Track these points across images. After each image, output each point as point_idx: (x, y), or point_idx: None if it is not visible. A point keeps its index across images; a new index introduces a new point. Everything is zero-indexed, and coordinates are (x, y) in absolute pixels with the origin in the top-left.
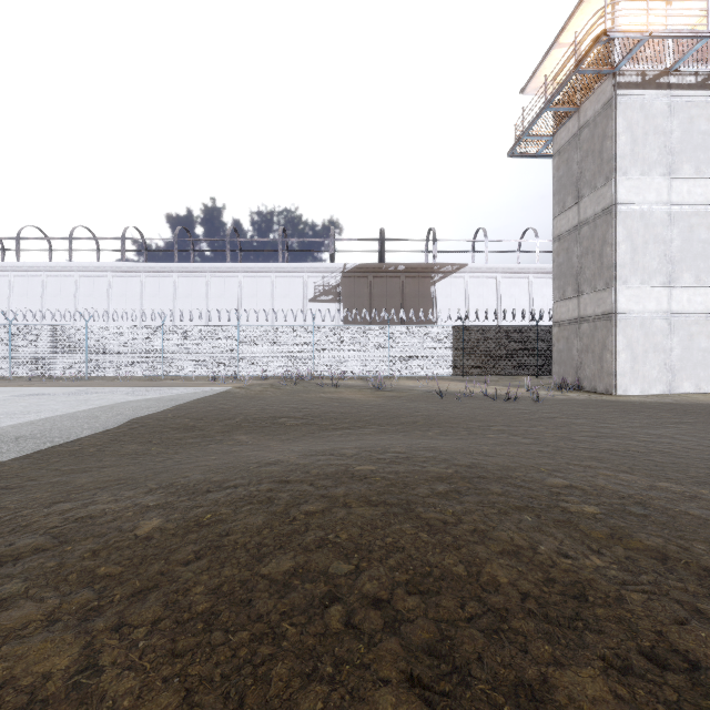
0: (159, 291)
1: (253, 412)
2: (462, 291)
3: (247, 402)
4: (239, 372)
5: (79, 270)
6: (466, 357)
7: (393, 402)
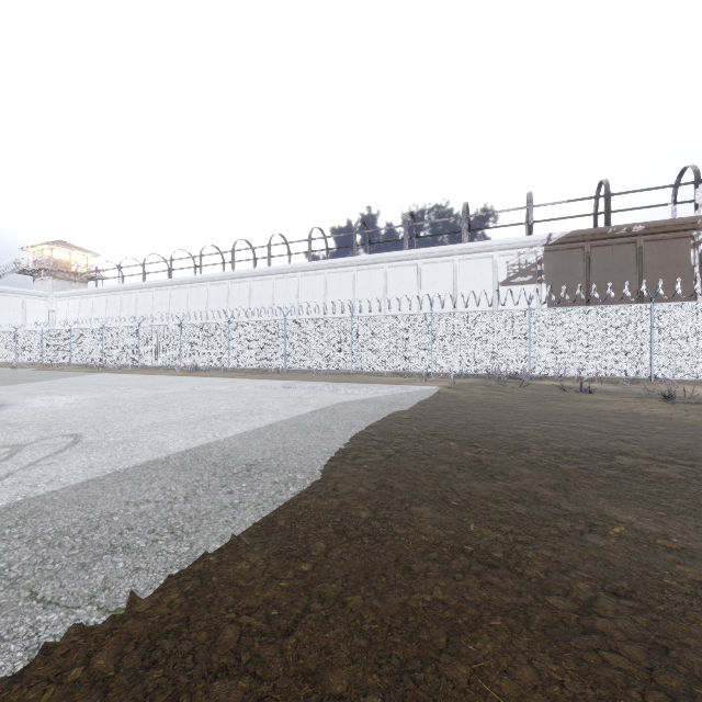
0: (340, 286)
1: (535, 434)
2: None
3: (495, 412)
4: (431, 367)
5: (275, 273)
6: None
7: None
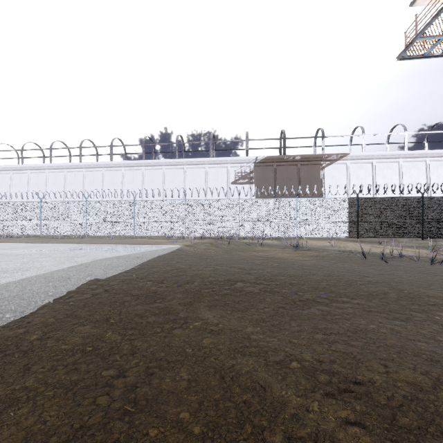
0: (133, 179)
1: (207, 272)
2: (344, 173)
3: (198, 260)
4: (185, 233)
5: (85, 167)
6: (360, 223)
7: (323, 262)
